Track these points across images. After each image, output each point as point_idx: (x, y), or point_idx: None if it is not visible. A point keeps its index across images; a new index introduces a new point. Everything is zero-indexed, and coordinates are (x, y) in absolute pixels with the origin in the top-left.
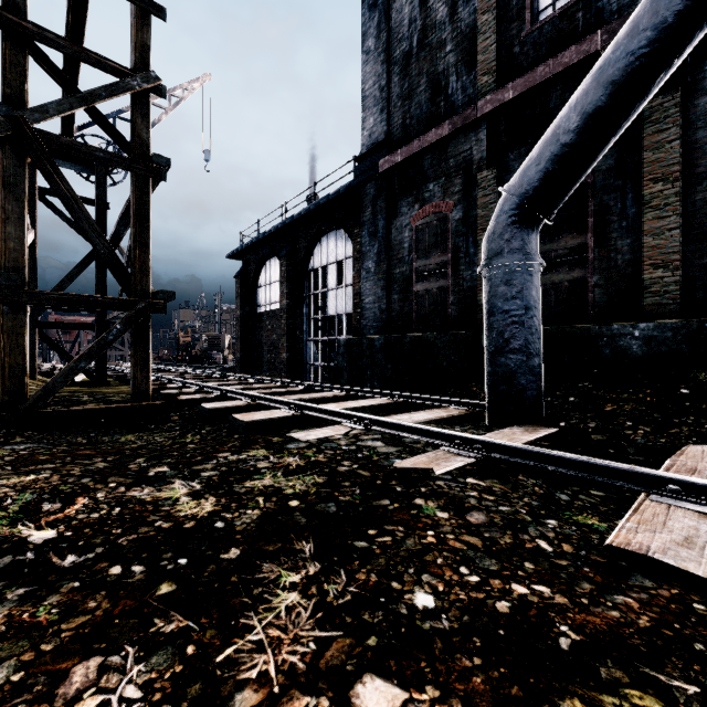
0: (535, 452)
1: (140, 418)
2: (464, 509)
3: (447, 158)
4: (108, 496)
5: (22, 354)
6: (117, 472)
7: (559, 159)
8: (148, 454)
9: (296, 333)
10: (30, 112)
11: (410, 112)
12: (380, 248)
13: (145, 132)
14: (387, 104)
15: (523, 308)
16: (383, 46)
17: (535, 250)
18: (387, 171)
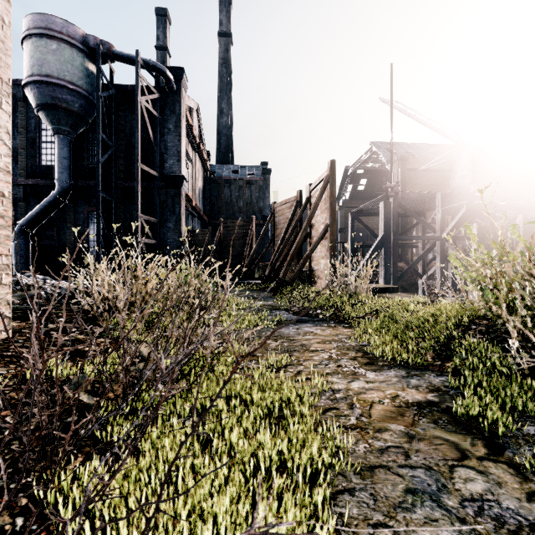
0: None
1: None
2: None
3: None
4: None
5: None
6: None
7: (32, 221)
8: None
9: None
10: None
11: None
12: None
13: None
14: None
15: (24, 253)
16: None
17: (28, 239)
18: None
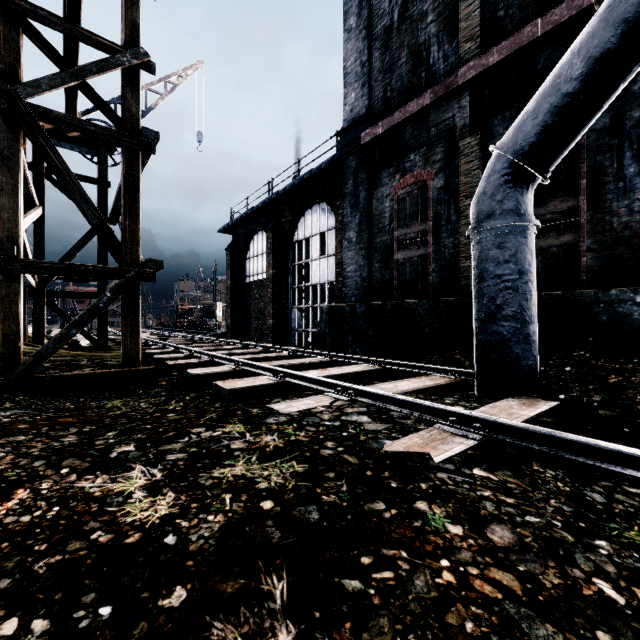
0: (549, 435)
1: (130, 382)
2: (481, 520)
3: (429, 127)
4: (53, 488)
5: (16, 321)
6: (79, 451)
7: (559, 111)
8: (123, 426)
9: (282, 301)
10: (23, 86)
11: (391, 84)
12: (361, 218)
13: (134, 106)
14: (368, 79)
15: (517, 273)
16: (365, 23)
17: (529, 211)
18: (368, 144)
